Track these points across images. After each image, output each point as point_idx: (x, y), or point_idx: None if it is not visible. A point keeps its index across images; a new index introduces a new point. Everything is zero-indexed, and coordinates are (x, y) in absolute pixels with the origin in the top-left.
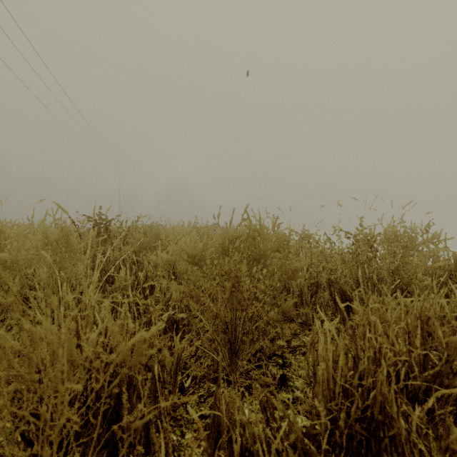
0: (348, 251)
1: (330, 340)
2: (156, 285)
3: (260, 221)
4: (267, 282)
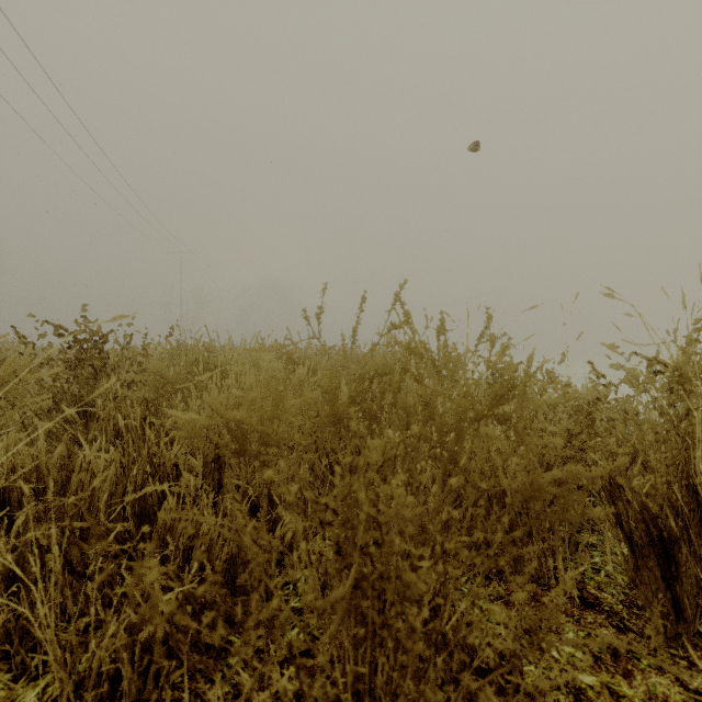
0: (656, 409)
1: None
2: (168, 494)
3: (443, 326)
4: (479, 532)
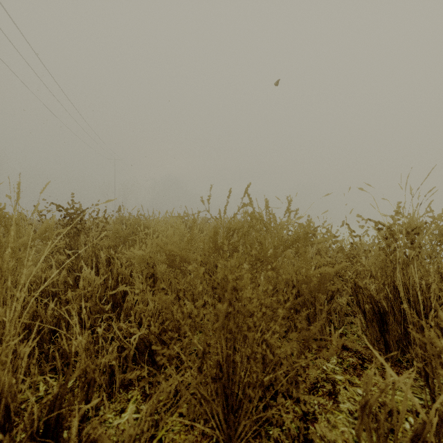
0: (379, 247)
1: (404, 411)
2: (129, 292)
3: (267, 205)
4: (281, 296)
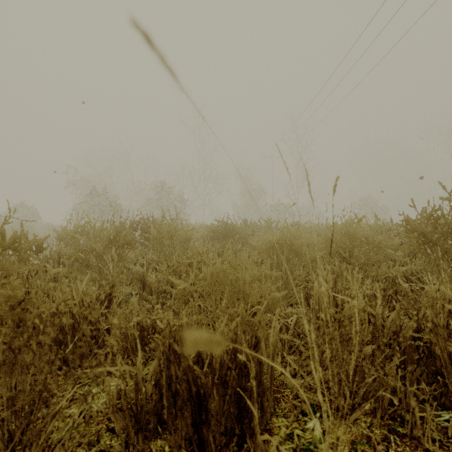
0: None
1: None
2: None
3: None
4: None
